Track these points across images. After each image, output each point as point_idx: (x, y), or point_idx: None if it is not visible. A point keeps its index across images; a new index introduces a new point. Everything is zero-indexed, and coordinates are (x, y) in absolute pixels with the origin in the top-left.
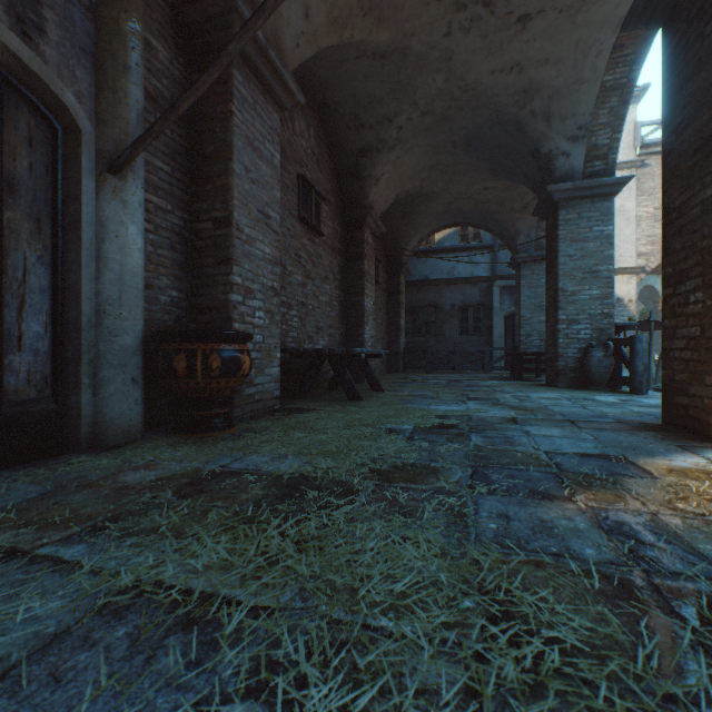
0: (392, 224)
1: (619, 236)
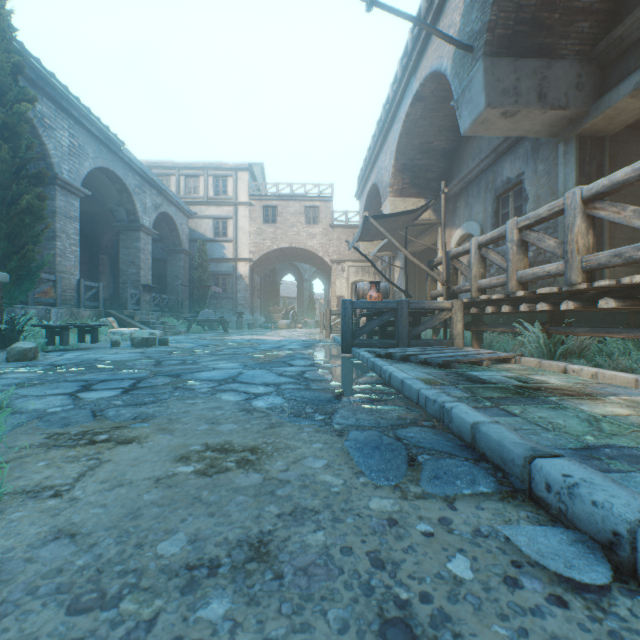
0: (87, 224)
1: (241, 241)
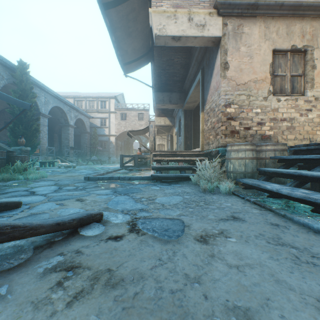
0: (49, 122)
1: (112, 127)
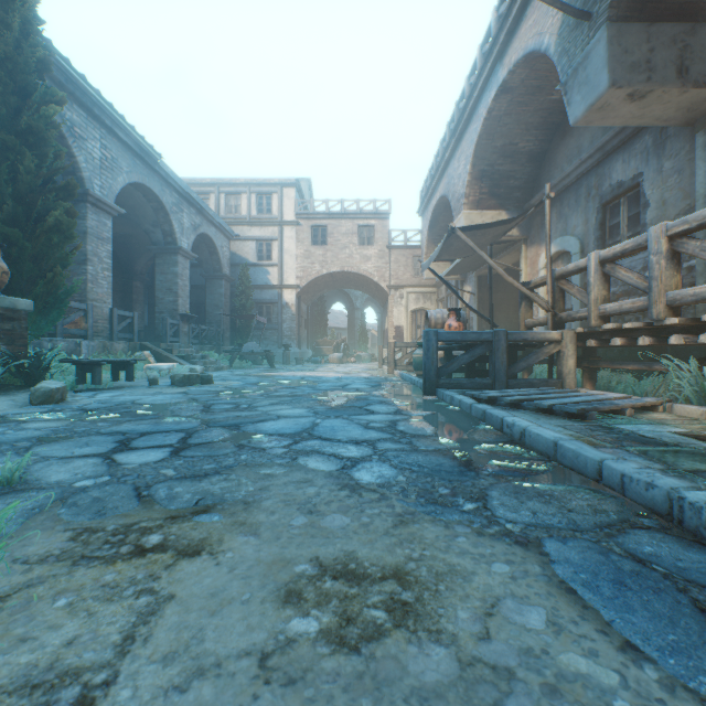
0: (120, 248)
1: (287, 265)
